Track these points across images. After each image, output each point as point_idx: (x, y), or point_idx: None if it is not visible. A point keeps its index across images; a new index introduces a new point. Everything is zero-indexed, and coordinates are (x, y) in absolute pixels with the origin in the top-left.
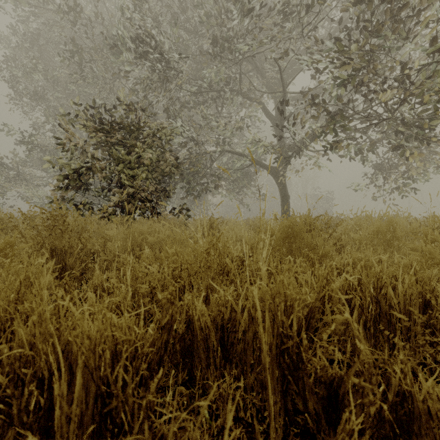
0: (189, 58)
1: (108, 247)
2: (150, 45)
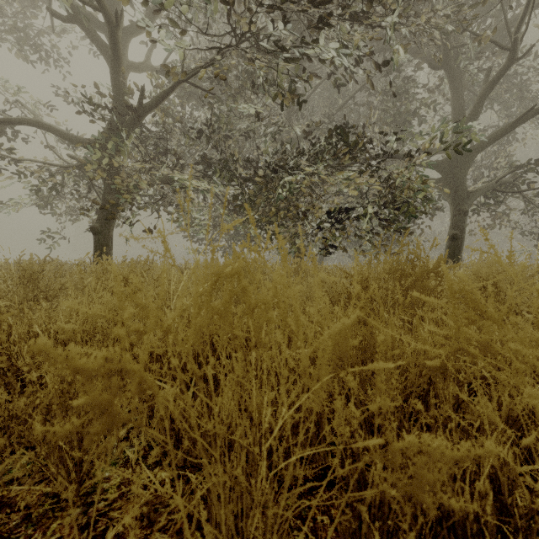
0: None
1: None
2: None
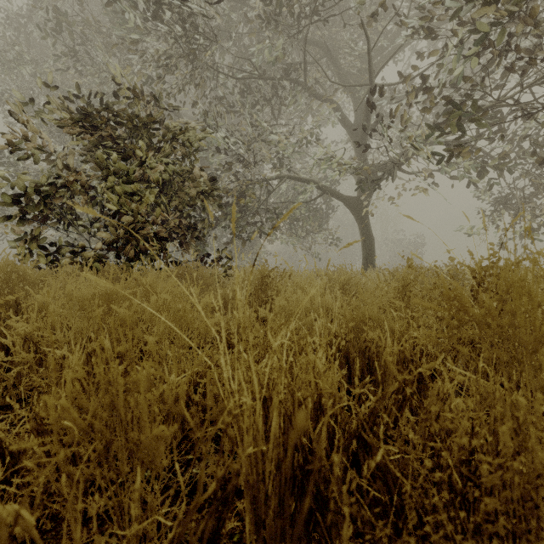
0: (232, 36)
1: (17, 333)
2: (169, 2)
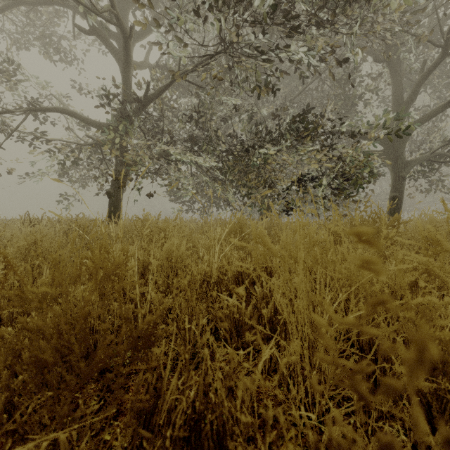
0: None
1: None
2: None
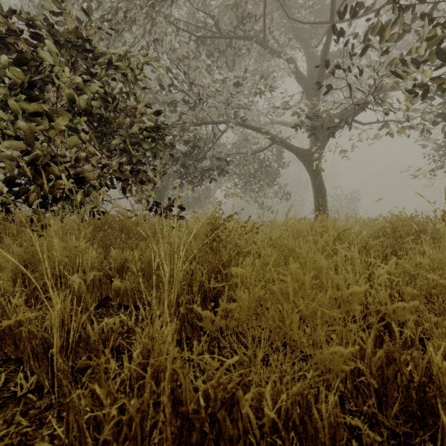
0: None
1: None
2: None
